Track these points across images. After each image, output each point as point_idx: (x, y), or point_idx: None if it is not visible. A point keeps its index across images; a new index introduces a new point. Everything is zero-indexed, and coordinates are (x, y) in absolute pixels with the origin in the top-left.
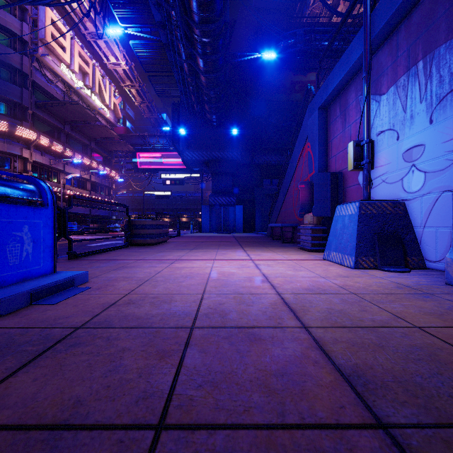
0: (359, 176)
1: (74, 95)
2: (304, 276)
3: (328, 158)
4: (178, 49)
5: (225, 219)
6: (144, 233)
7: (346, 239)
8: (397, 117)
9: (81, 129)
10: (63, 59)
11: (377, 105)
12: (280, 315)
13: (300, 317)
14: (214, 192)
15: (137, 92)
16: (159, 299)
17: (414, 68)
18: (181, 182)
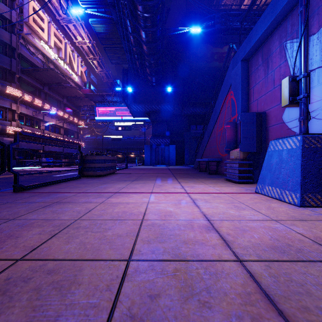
0: (284, 115)
1: (51, 64)
2: (253, 218)
3: (250, 102)
4: (125, 25)
5: (162, 155)
6: (94, 166)
7: (285, 174)
8: None
9: (56, 89)
10: (42, 37)
11: None
12: None
13: None
14: (153, 135)
15: (98, 63)
16: (55, 278)
17: None
18: (129, 128)
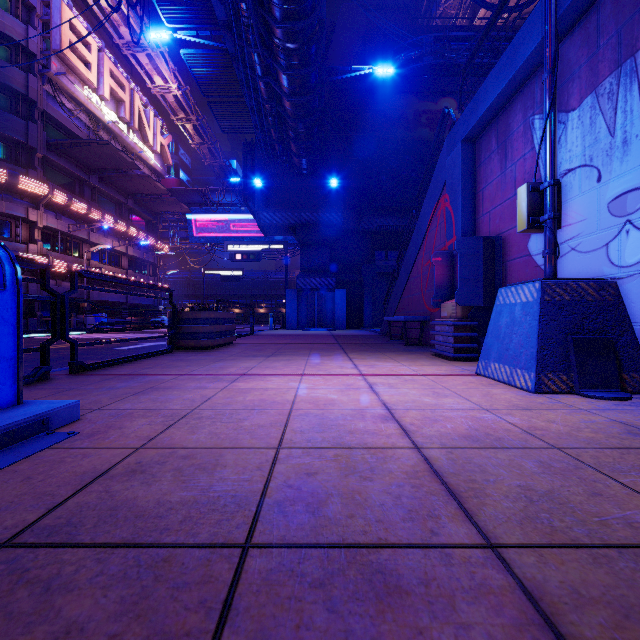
0: (530, 242)
1: (104, 131)
2: (455, 407)
3: (478, 216)
4: (250, 61)
5: (320, 310)
6: (196, 331)
7: (518, 343)
8: (598, 145)
9: (114, 180)
10: (87, 80)
11: (562, 128)
12: (431, 506)
13: (473, 513)
14: (303, 271)
15: (195, 128)
16: (194, 462)
17: (630, 61)
18: (257, 256)
